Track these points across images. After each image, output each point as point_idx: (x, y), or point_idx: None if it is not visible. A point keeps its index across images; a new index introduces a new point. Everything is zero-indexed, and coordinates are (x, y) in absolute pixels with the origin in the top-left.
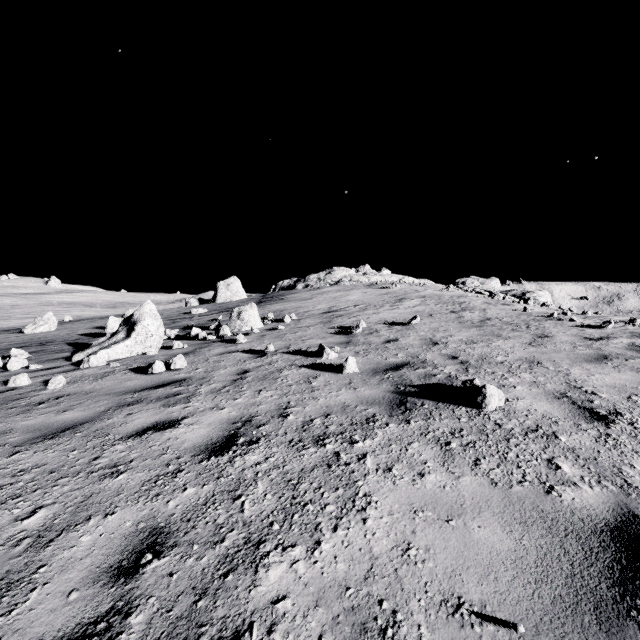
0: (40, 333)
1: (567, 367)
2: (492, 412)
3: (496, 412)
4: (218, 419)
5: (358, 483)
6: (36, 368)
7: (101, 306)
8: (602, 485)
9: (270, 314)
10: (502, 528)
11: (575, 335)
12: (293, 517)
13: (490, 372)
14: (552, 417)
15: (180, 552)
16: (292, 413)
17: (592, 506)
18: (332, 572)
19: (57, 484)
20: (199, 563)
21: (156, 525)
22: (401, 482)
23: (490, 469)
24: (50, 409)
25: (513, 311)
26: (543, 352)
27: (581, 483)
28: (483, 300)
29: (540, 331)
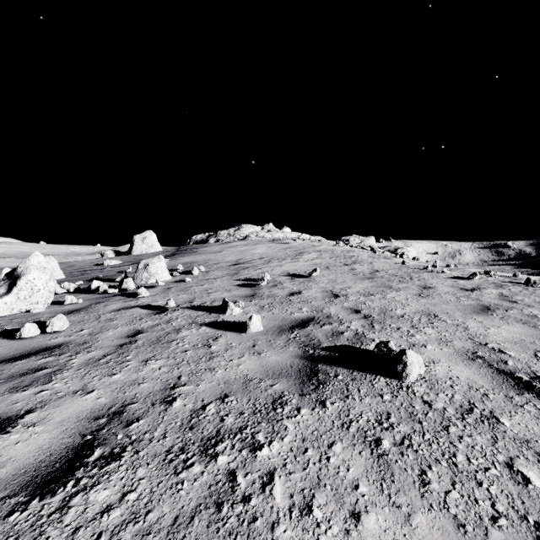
0: None
1: (462, 320)
2: (414, 383)
3: (418, 383)
4: (76, 412)
5: None
6: None
7: (15, 257)
8: None
9: (179, 266)
10: None
11: (452, 286)
12: None
13: (395, 328)
14: (479, 387)
15: None
16: (180, 396)
17: None
18: None
19: None
20: None
21: None
22: None
23: (445, 492)
24: None
25: (394, 264)
26: (434, 304)
27: None
28: (368, 254)
29: (423, 282)
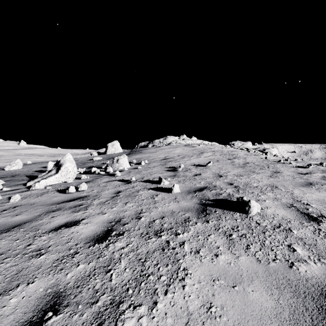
0: (13, 170)
1: (291, 189)
2: (254, 216)
3: (256, 216)
4: (102, 220)
5: (180, 261)
6: (6, 190)
7: (47, 156)
8: (321, 262)
9: (134, 160)
10: (266, 292)
11: (293, 171)
12: (141, 284)
13: (251, 192)
14: (287, 218)
15: (70, 310)
16: (143, 216)
17: (318, 276)
18: (163, 325)
19: (3, 262)
20: (81, 318)
21: (58, 290)
22: (205, 260)
23: (256, 251)
24: (9, 214)
25: (260, 159)
26: (278, 181)
27: (309, 260)
28: (244, 153)
29: (275, 169)
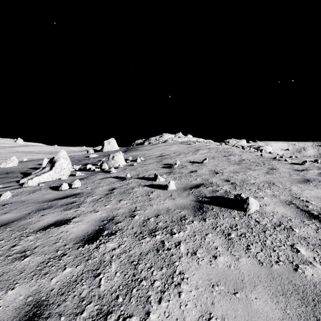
0: (8, 167)
1: (289, 186)
2: (252, 213)
3: (255, 213)
4: (94, 218)
5: (175, 263)
6: None
7: (44, 153)
8: None
9: (130, 157)
10: (271, 299)
11: (289, 168)
12: (132, 291)
13: (248, 189)
14: (287, 216)
15: None
16: (137, 214)
17: None
18: None
19: None
20: None
21: (39, 299)
22: (202, 263)
23: (257, 252)
24: None
25: (255, 156)
26: (274, 177)
27: (315, 262)
28: (239, 150)
29: (271, 166)
